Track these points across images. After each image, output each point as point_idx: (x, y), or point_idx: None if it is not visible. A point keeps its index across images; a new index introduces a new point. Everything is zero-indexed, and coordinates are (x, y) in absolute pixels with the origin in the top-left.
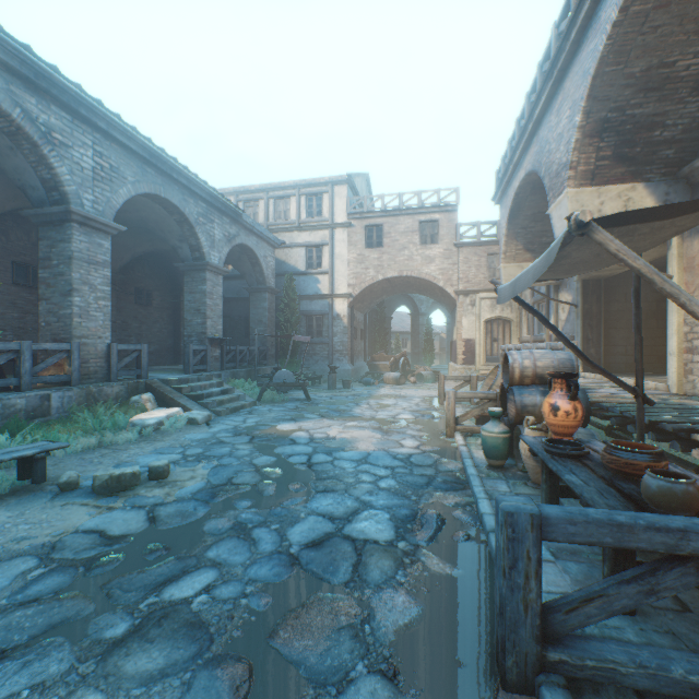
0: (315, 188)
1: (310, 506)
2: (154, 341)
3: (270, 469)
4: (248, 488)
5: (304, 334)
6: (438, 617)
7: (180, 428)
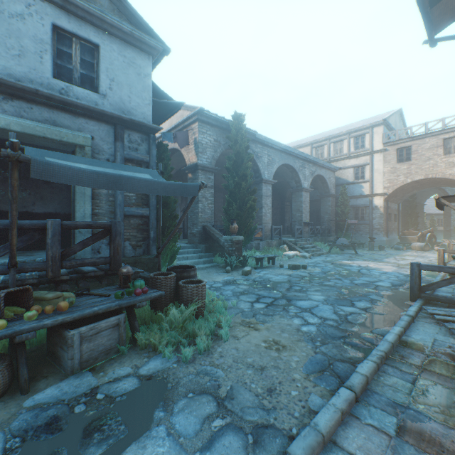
0: (359, 132)
1: (360, 279)
2: (273, 224)
3: (342, 271)
4: (336, 273)
5: (352, 219)
6: (398, 295)
7: (300, 258)
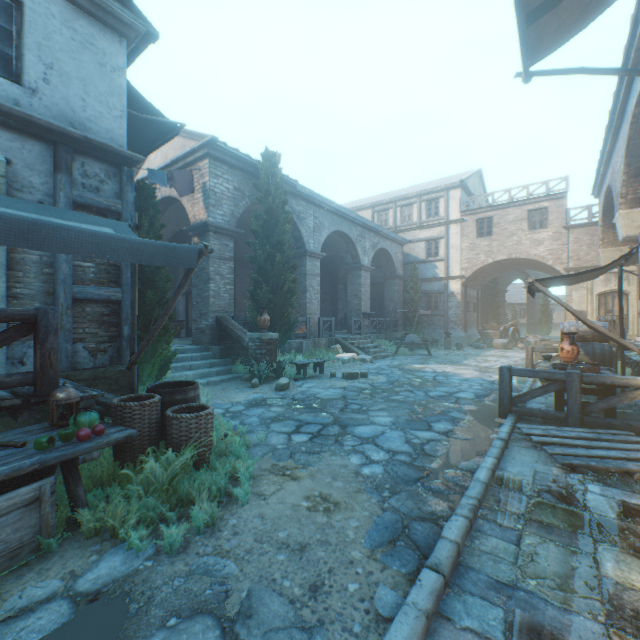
0: (432, 195)
1: (436, 389)
2: (322, 315)
3: (414, 379)
4: (406, 383)
5: (423, 308)
6: (484, 410)
7: (359, 363)
